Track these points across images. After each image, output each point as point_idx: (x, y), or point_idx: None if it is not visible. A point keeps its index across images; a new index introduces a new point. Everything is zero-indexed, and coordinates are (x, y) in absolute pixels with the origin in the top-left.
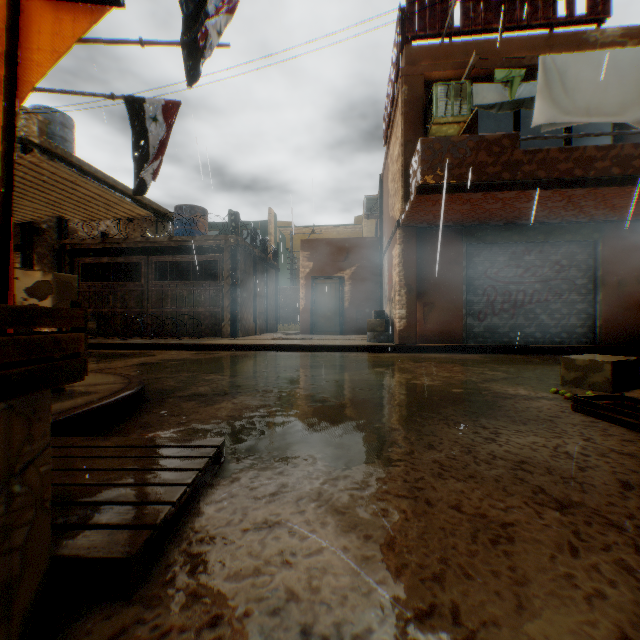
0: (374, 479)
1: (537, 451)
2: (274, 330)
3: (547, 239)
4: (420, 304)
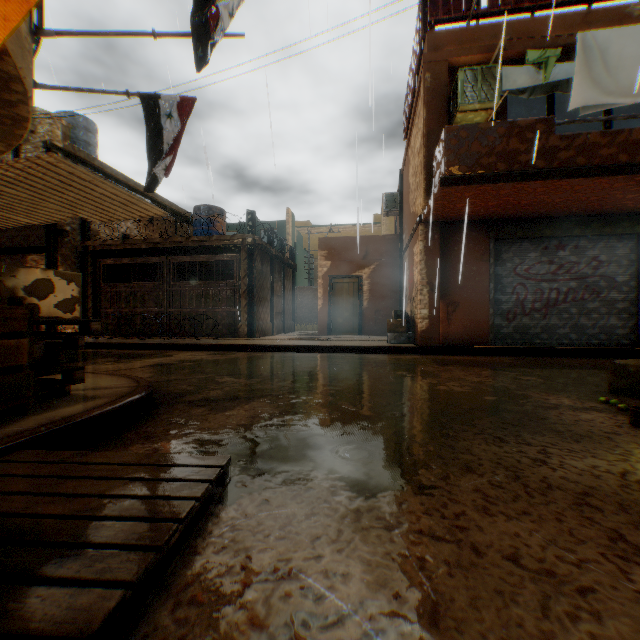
0: (404, 512)
1: (600, 478)
2: (291, 330)
3: (583, 233)
4: (443, 303)
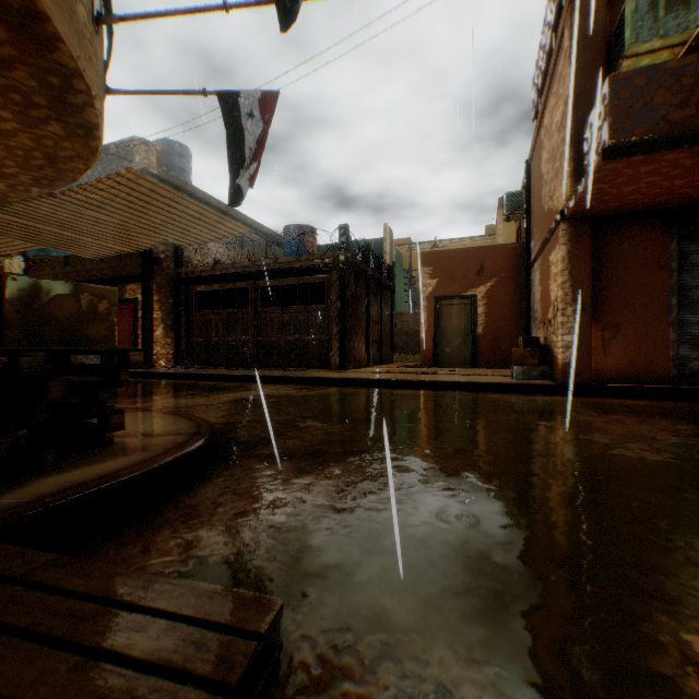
0: None
1: None
2: (389, 361)
3: None
4: (595, 327)
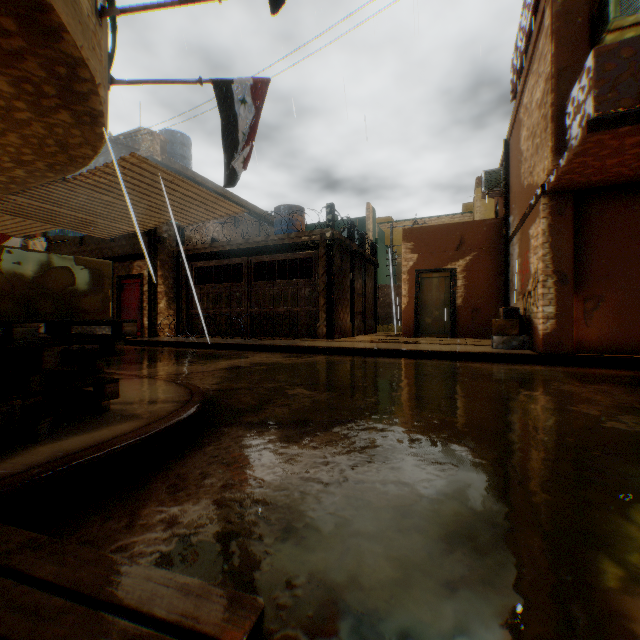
0: None
1: None
2: (372, 331)
3: None
4: (576, 298)
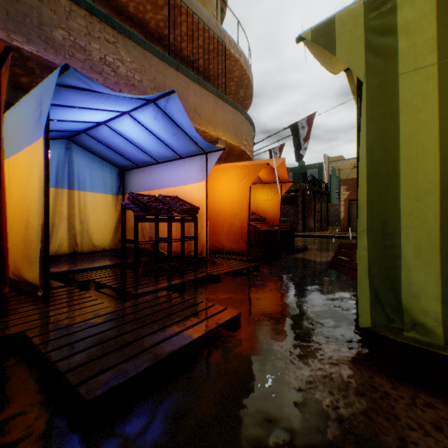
0: None
1: None
2: (326, 230)
3: None
4: None
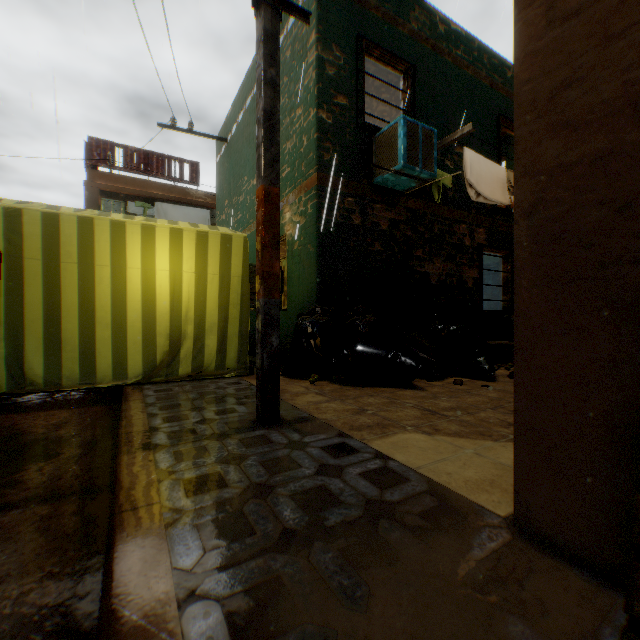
0: None
1: None
2: None
3: None
4: None
